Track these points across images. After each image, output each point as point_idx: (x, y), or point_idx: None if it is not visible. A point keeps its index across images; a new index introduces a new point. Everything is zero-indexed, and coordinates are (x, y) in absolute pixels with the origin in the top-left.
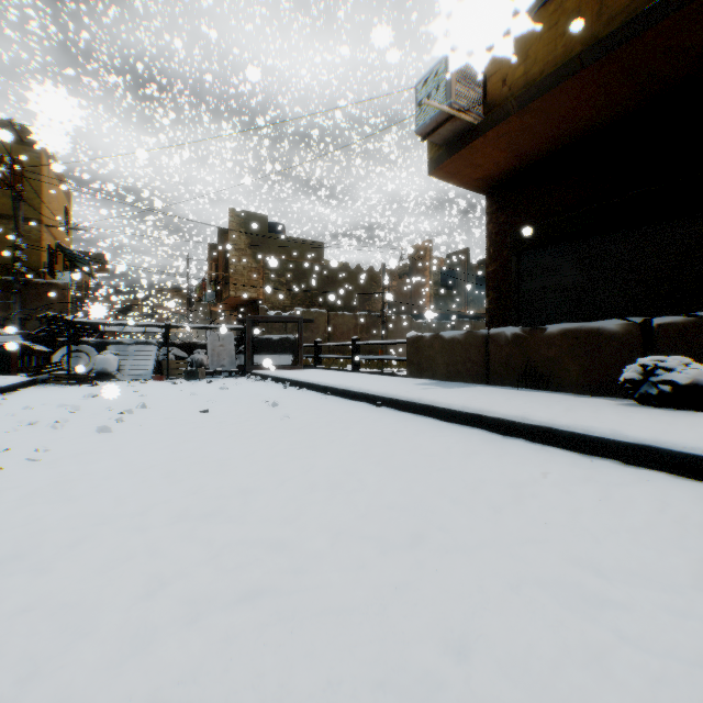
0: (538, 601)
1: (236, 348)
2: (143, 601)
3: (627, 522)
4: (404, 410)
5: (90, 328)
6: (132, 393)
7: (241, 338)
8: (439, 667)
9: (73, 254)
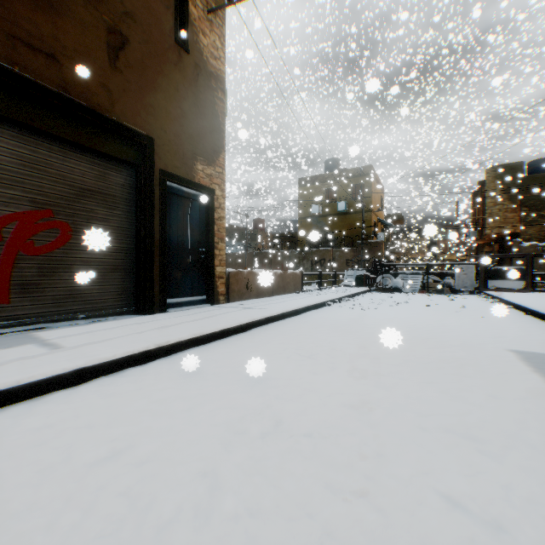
0: (450, 332)
1: (475, 276)
2: (391, 321)
3: (511, 336)
4: (535, 316)
5: (391, 265)
6: (405, 297)
7: (476, 270)
8: (423, 330)
9: (383, 222)
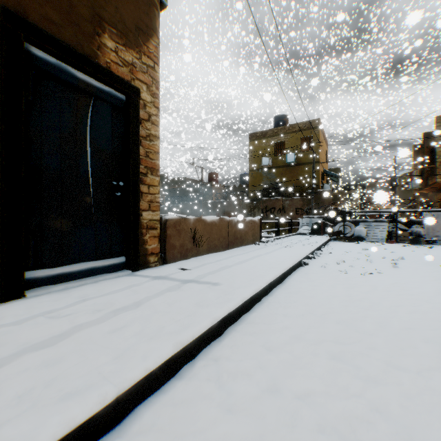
0: None
1: None
2: None
3: None
4: None
5: (347, 213)
6: (383, 250)
7: None
8: None
9: (330, 173)
